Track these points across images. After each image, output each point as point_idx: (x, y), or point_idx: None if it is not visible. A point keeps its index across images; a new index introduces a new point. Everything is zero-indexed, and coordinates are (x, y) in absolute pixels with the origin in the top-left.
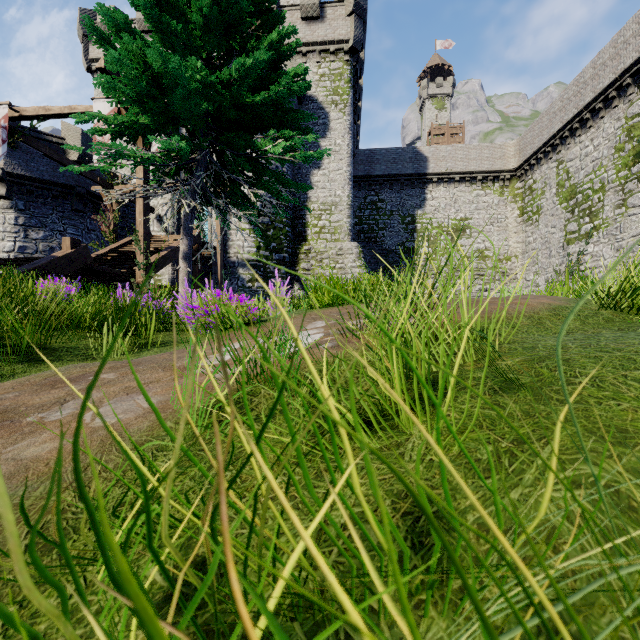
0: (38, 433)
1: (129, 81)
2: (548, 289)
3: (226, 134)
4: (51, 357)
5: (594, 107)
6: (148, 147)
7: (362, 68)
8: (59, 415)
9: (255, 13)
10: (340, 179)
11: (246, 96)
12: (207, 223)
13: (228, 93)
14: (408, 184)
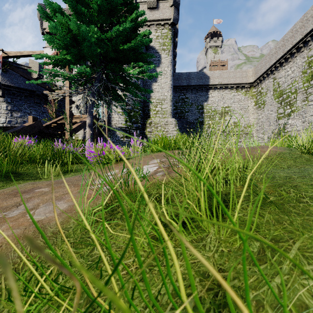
0: (0, 225)
1: (61, 38)
2: (269, 141)
3: (109, 64)
4: (18, 178)
5: (292, 52)
6: (71, 71)
7: (177, 33)
8: (14, 213)
9: (124, 4)
10: (166, 87)
11: (119, 45)
12: (101, 109)
13: (110, 44)
14: (200, 90)
